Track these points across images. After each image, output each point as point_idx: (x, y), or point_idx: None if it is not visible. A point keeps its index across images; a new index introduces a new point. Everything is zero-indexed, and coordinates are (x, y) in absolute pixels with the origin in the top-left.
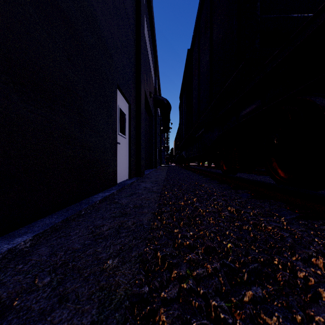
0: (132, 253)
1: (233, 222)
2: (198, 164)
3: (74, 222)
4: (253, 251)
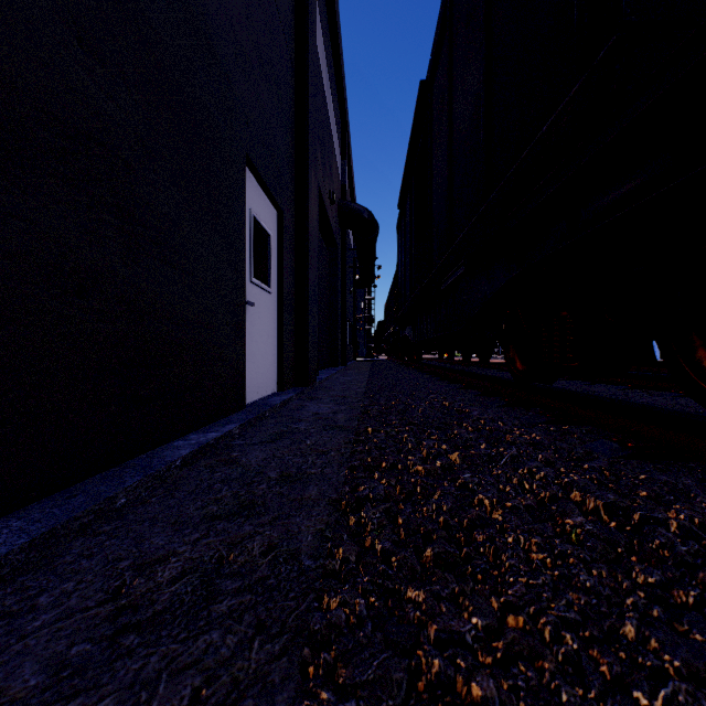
0: None
1: (635, 575)
2: (439, 356)
3: (80, 539)
4: None
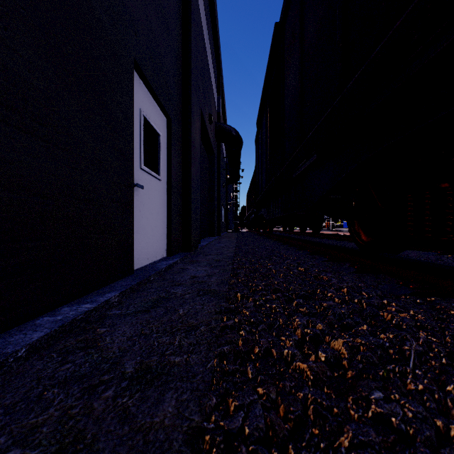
0: None
1: None
2: (283, 229)
3: None
4: None
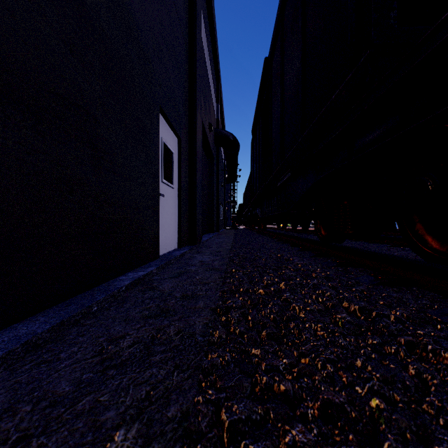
0: (169, 410)
1: (366, 339)
2: (277, 226)
3: (76, 327)
4: (443, 431)
